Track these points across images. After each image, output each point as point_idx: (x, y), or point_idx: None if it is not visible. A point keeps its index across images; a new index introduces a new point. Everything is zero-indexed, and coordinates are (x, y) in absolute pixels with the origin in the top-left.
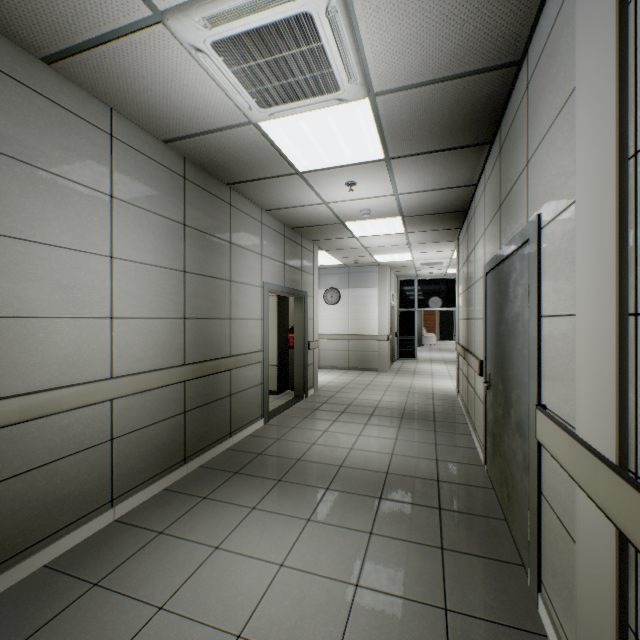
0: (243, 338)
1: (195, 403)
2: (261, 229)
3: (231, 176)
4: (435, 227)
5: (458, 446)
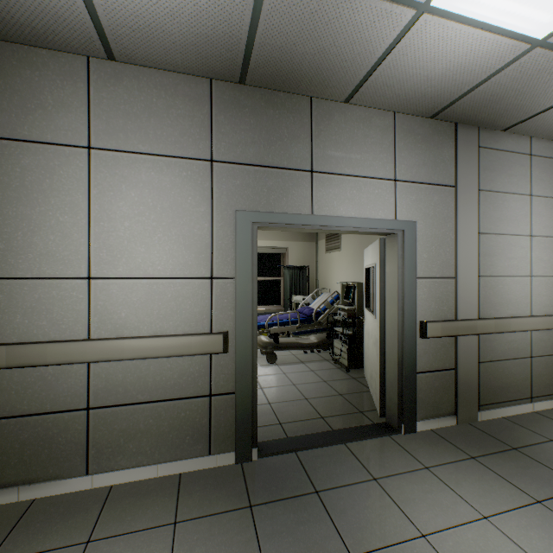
0: None
1: None
2: None
3: None
4: None
5: None
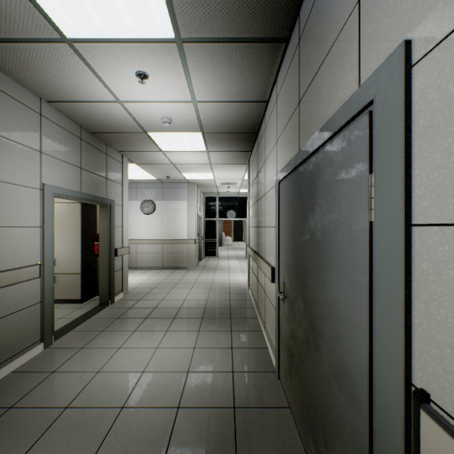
0: (2, 251)
1: None
2: (40, 122)
3: None
4: (231, 148)
5: (252, 347)
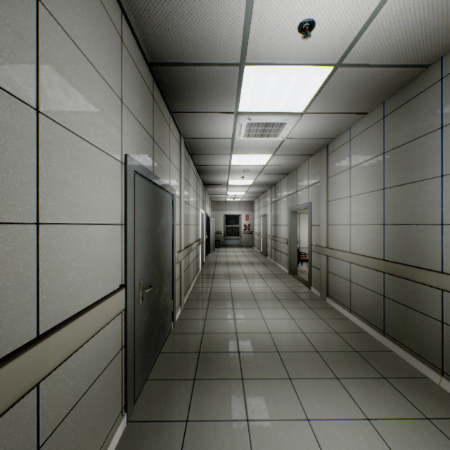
0: None
1: (392, 295)
2: None
3: (398, 77)
4: None
5: None
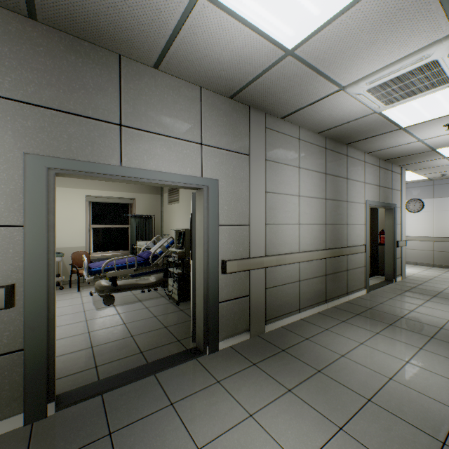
0: (353, 236)
1: (330, 271)
2: (364, 166)
3: (350, 140)
4: None
5: None
